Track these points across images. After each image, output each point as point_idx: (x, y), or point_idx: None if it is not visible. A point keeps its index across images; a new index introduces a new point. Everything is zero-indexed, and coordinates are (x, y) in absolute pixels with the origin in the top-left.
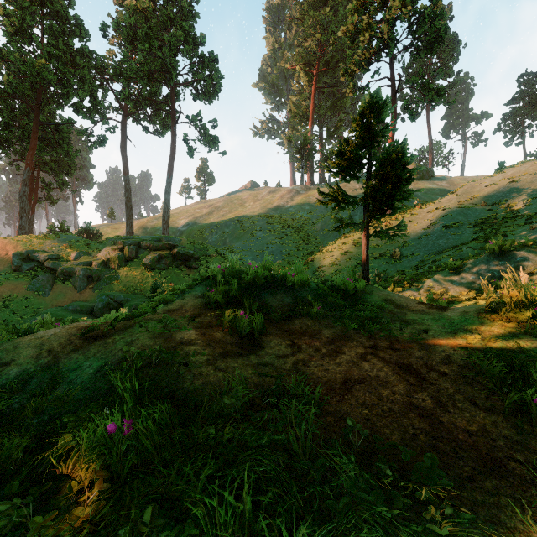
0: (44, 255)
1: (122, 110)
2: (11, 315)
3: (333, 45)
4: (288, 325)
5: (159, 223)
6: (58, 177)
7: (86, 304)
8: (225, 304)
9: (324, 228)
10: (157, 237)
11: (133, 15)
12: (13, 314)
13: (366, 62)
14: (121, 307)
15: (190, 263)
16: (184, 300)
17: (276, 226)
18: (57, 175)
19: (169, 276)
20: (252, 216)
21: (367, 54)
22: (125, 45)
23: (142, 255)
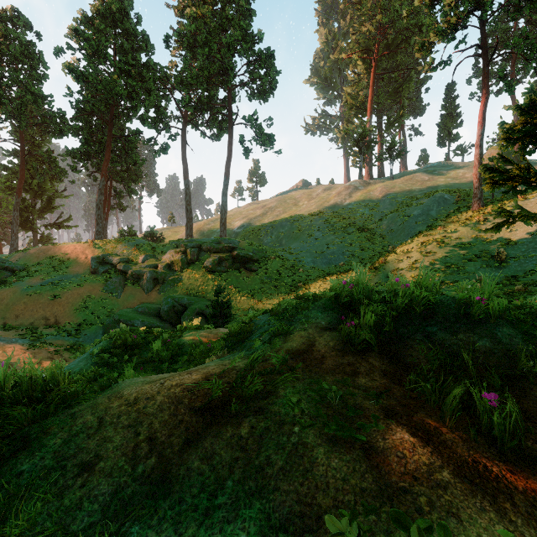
0: (116, 258)
1: (183, 117)
2: (90, 315)
3: (407, 18)
4: (530, 403)
5: (215, 225)
6: (127, 185)
7: (153, 307)
8: (377, 346)
9: (391, 226)
10: (216, 239)
11: (194, 22)
12: (91, 314)
13: (452, 29)
14: (185, 310)
15: (249, 265)
16: (306, 333)
17: (335, 225)
18: (126, 184)
19: (228, 279)
20: (309, 216)
21: (452, 21)
22: (185, 55)
23: (203, 258)
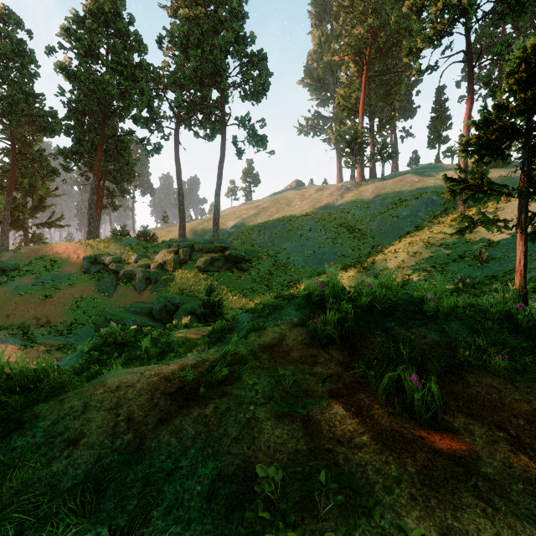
0: (108, 258)
1: (176, 117)
2: (81, 315)
3: (395, 23)
4: (460, 386)
5: (209, 225)
6: (120, 185)
7: (145, 306)
8: (339, 340)
9: (381, 226)
10: (209, 239)
11: (186, 23)
12: (83, 313)
13: (437, 36)
14: (177, 309)
15: (241, 265)
16: (278, 329)
17: (327, 226)
18: (119, 183)
19: (221, 278)
20: (301, 216)
21: (438, 28)
22: (178, 55)
23: (195, 257)
